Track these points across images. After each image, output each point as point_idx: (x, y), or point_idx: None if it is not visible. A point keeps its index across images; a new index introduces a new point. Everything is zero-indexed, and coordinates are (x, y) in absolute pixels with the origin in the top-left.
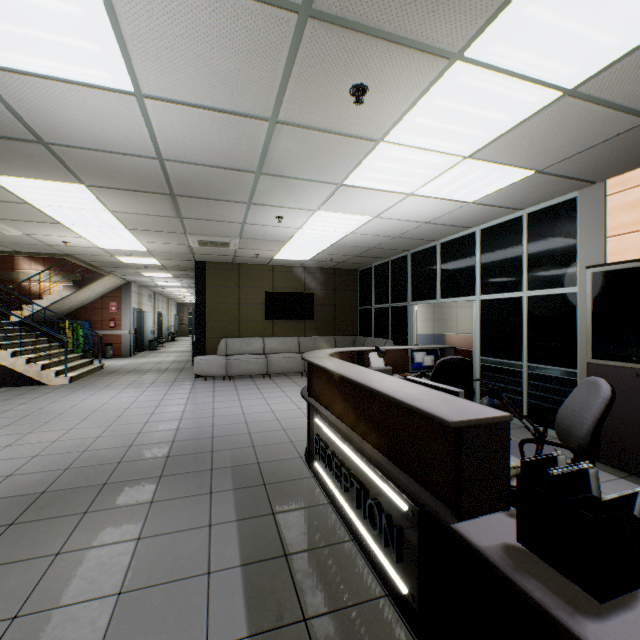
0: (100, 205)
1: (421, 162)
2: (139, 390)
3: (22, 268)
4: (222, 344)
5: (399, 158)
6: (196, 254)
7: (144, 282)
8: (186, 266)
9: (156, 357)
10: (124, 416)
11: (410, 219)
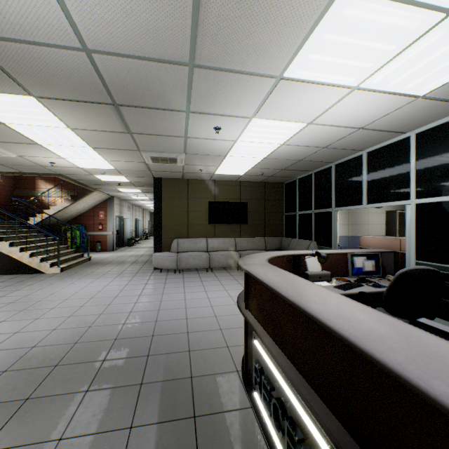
0: (58, 121)
1: (385, 28)
2: (108, 280)
3: (40, 188)
4: (174, 243)
5: (359, 22)
6: (153, 171)
7: (123, 197)
8: (148, 182)
9: (131, 251)
10: (85, 306)
11: (344, 124)
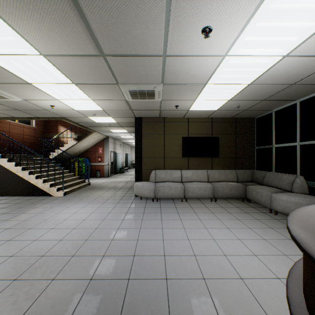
0: (26, 44)
1: None
2: (95, 206)
3: (61, 131)
4: (152, 174)
5: None
6: (134, 110)
7: (115, 136)
8: (131, 123)
9: (120, 178)
10: (63, 240)
11: None
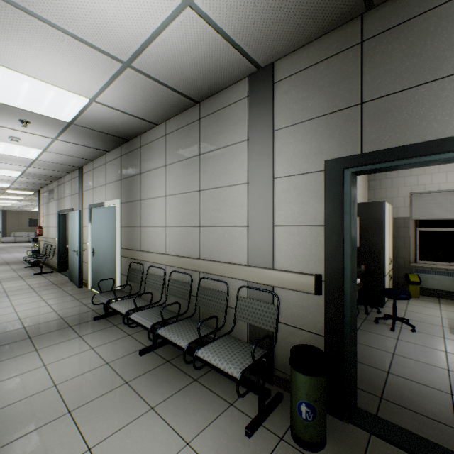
0: None
1: None
2: None
3: None
4: (13, 234)
5: None
6: (5, 209)
7: None
8: None
9: None
10: None
11: None
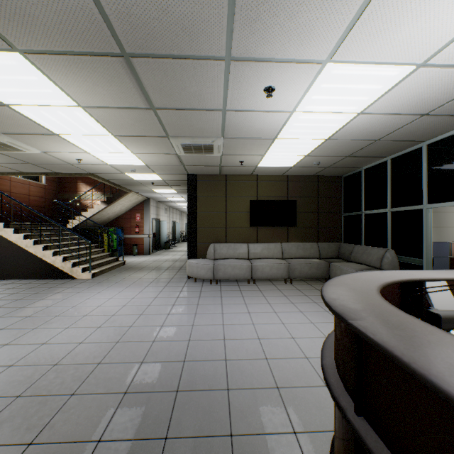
0: (64, 96)
1: None
2: (136, 290)
3: (82, 191)
4: (210, 249)
5: None
6: (186, 166)
7: (159, 198)
8: (182, 181)
9: (166, 255)
10: (103, 327)
11: None
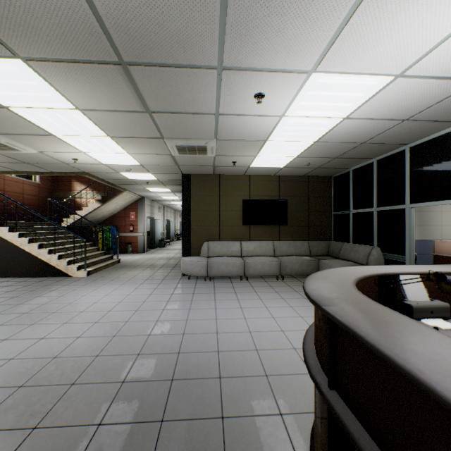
0: (63, 100)
1: None
2: (132, 287)
3: (76, 189)
4: (204, 247)
5: None
6: (180, 166)
7: (153, 197)
8: (177, 180)
9: (161, 253)
10: (100, 323)
11: None
